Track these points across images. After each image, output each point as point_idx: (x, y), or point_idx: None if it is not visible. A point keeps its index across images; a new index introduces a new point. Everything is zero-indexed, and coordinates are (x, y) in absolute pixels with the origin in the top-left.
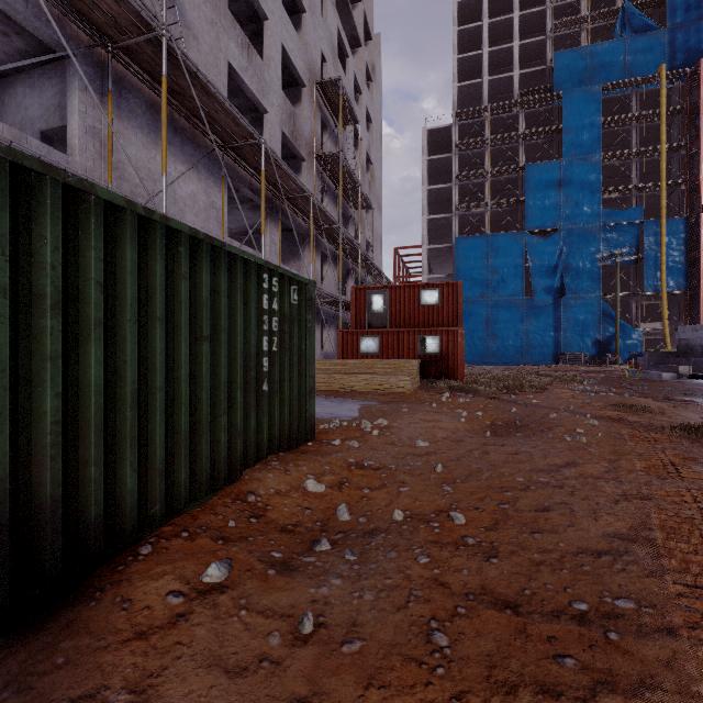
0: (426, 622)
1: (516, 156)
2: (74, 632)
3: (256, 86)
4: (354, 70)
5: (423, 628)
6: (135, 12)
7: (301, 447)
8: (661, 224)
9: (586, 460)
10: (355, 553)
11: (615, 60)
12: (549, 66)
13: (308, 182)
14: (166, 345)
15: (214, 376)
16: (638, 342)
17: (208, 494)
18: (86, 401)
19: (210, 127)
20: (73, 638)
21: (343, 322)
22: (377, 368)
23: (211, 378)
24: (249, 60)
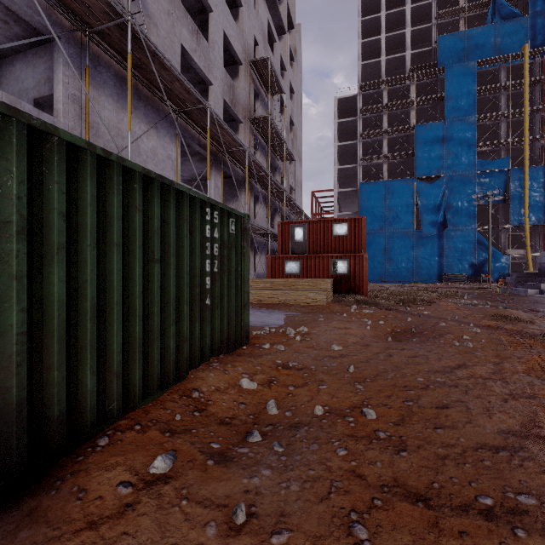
0: (347, 513)
1: (408, 118)
2: (33, 520)
3: (203, 63)
4: (280, 52)
5: (344, 520)
6: (106, 2)
7: (237, 350)
8: (525, 171)
9: (474, 363)
10: (282, 444)
11: (487, 42)
12: (434, 47)
13: (244, 140)
14: (122, 266)
15: (164, 292)
16: (506, 265)
17: (159, 391)
18: (50, 314)
19: (167, 96)
20: (31, 527)
21: (271, 249)
22: (298, 285)
23: (162, 294)
24: (198, 43)
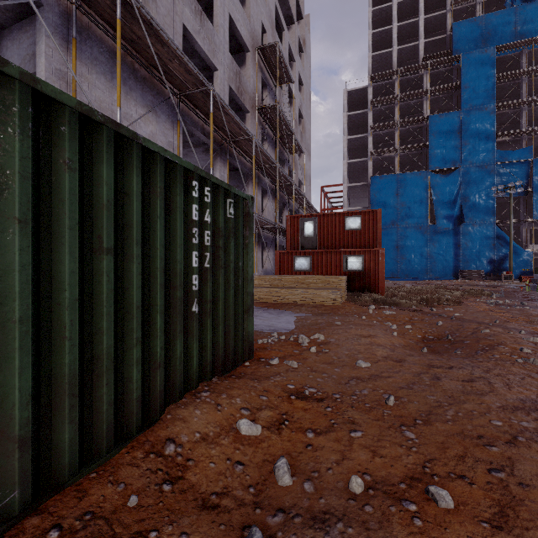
0: None
1: (421, 109)
2: None
3: (207, 47)
4: (288, 42)
5: None
6: None
7: (237, 369)
8: None
9: None
10: None
11: (507, 26)
12: (449, 34)
13: (251, 130)
14: (34, 258)
15: (123, 298)
16: (528, 261)
17: (110, 450)
18: None
19: (166, 77)
20: None
21: (280, 245)
22: (309, 283)
23: (118, 301)
24: (202, 25)
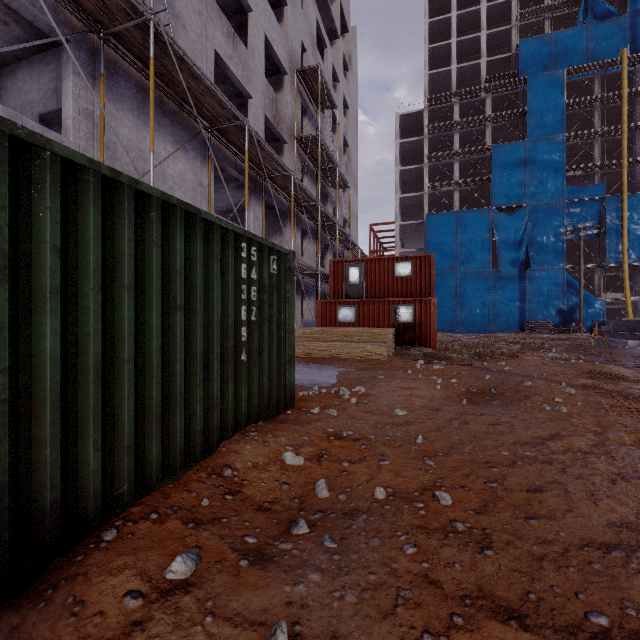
0: (418, 636)
1: (483, 138)
2: None
3: (241, 73)
4: (332, 60)
5: None
6: None
7: (280, 416)
8: (623, 200)
9: (570, 432)
10: (335, 538)
11: (578, 46)
12: (515, 53)
13: (289, 163)
14: (135, 315)
15: (189, 346)
16: (600, 311)
17: (182, 469)
18: (40, 376)
19: (197, 110)
20: None
21: (322, 293)
22: (354, 336)
23: (186, 349)
24: (235, 49)
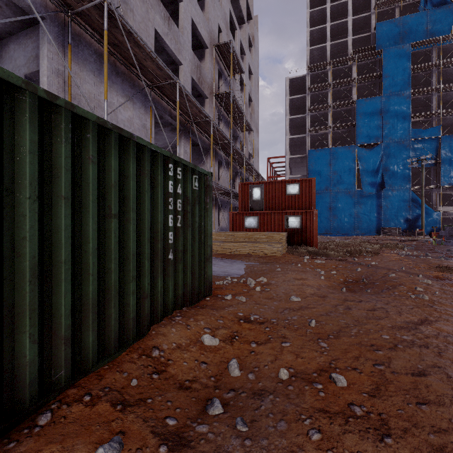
0: None
1: (350, 94)
2: None
3: (174, 46)
4: (240, 39)
5: None
6: None
7: (201, 302)
8: None
9: (436, 318)
10: (246, 420)
11: (420, 26)
12: (373, 33)
13: (209, 113)
14: (72, 222)
15: (123, 248)
16: (437, 220)
17: (116, 352)
18: None
19: (141, 72)
20: None
21: (233, 207)
22: (257, 238)
23: (120, 250)
24: (169, 28)
